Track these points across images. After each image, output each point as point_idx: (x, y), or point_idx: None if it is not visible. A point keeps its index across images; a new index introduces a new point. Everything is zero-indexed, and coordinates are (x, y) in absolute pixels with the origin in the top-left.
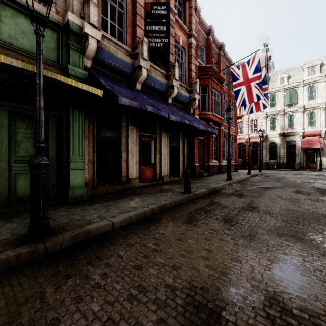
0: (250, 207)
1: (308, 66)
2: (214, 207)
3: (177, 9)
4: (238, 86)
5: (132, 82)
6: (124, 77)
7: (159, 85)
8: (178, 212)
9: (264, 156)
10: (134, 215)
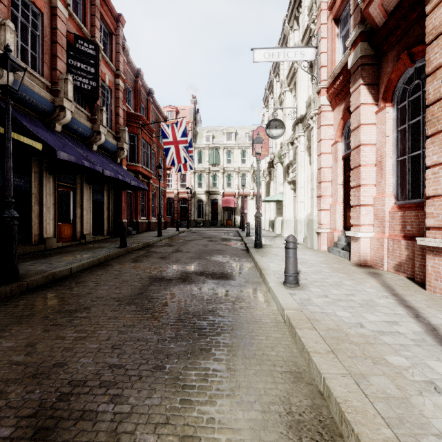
0: (177, 250)
1: (227, 131)
2: (151, 253)
3: (102, 39)
4: (168, 144)
5: (49, 120)
6: (38, 113)
7: (83, 129)
8: (122, 259)
9: (192, 213)
10: (86, 262)
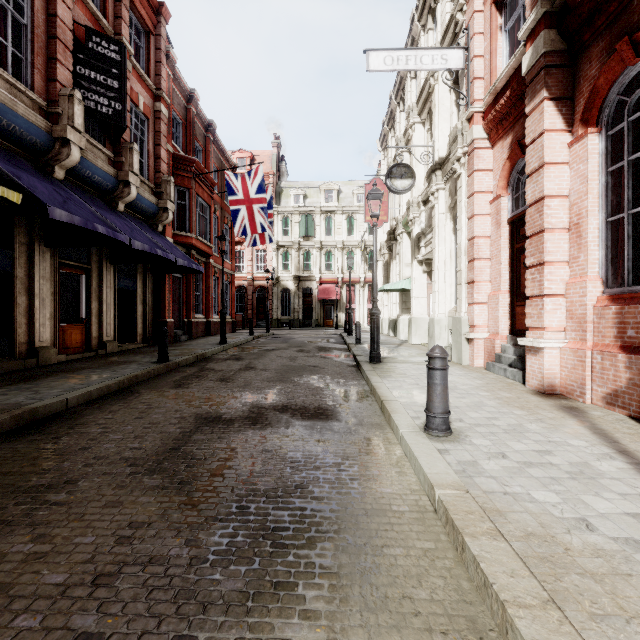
0: (248, 367)
1: (326, 188)
2: (206, 372)
3: (133, 41)
4: (236, 204)
5: (45, 161)
6: (25, 149)
7: (101, 177)
8: (158, 382)
9: (274, 309)
10: (96, 389)
